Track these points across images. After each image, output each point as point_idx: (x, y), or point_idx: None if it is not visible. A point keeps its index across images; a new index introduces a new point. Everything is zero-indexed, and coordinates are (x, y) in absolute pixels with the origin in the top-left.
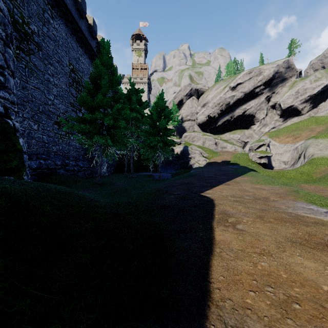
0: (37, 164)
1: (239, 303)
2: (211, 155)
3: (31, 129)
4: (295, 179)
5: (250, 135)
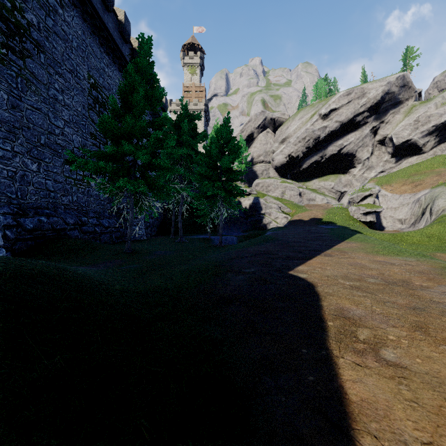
0: (35, 222)
1: None
2: (295, 210)
3: (27, 171)
4: (420, 245)
5: (348, 182)
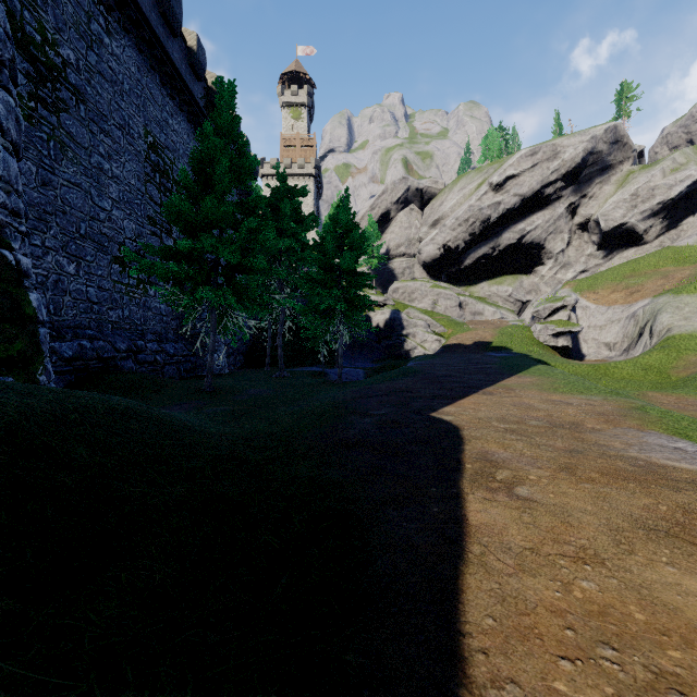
0: (75, 348)
1: (536, 691)
2: (451, 329)
3: (62, 274)
4: (632, 380)
5: (533, 286)
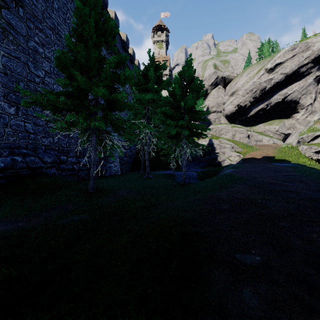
0: (7, 161)
1: None
2: (246, 149)
3: (3, 113)
4: None
5: (291, 125)
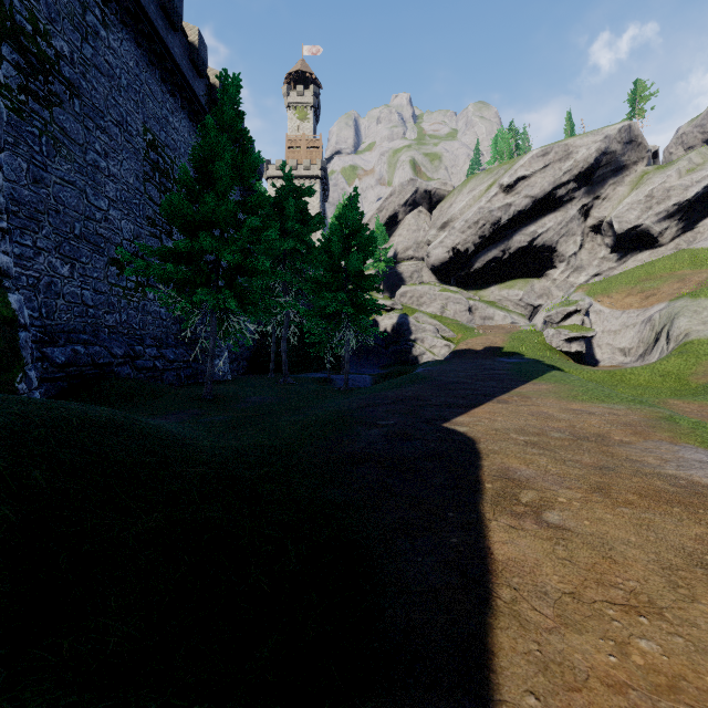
0: (68, 354)
1: None
2: (461, 334)
3: (55, 276)
4: (650, 387)
5: (545, 290)
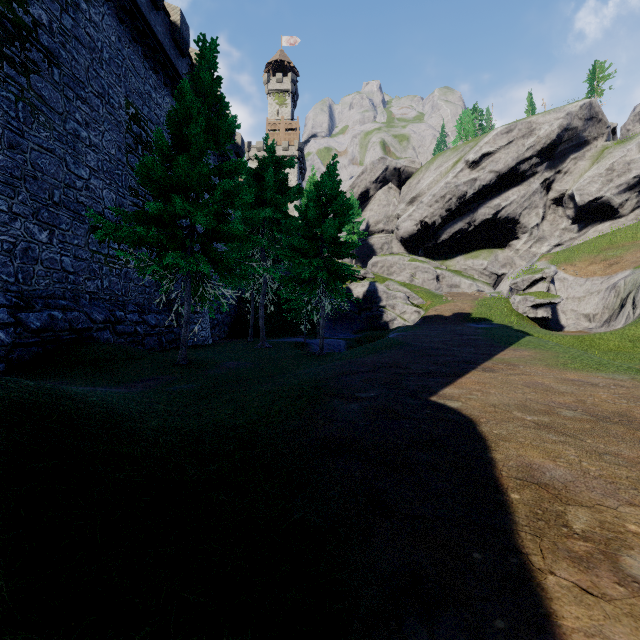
0: (44, 319)
1: None
2: (430, 301)
3: (32, 242)
4: (621, 352)
5: (508, 260)
